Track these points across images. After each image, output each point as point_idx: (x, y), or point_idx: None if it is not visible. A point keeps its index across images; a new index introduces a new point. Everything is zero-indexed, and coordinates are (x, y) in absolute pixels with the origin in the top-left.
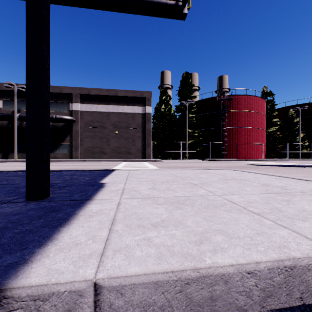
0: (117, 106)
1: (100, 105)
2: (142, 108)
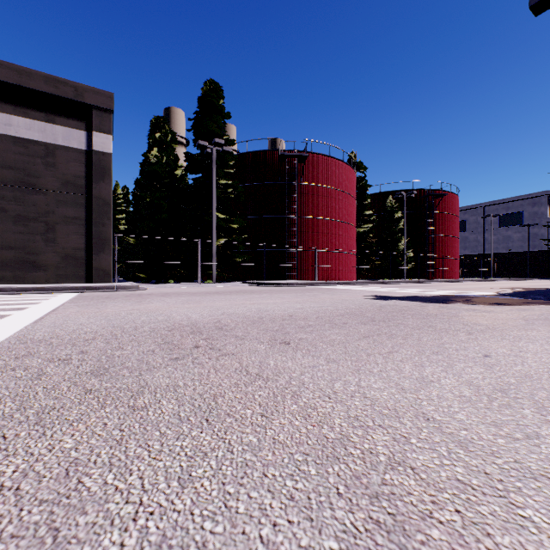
0: None
1: None
2: (80, 136)
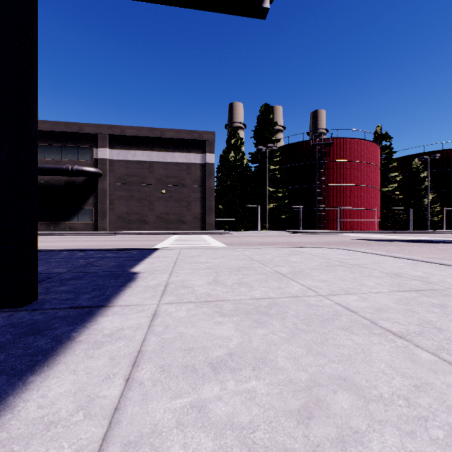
0: (164, 152)
1: (139, 151)
2: (201, 157)
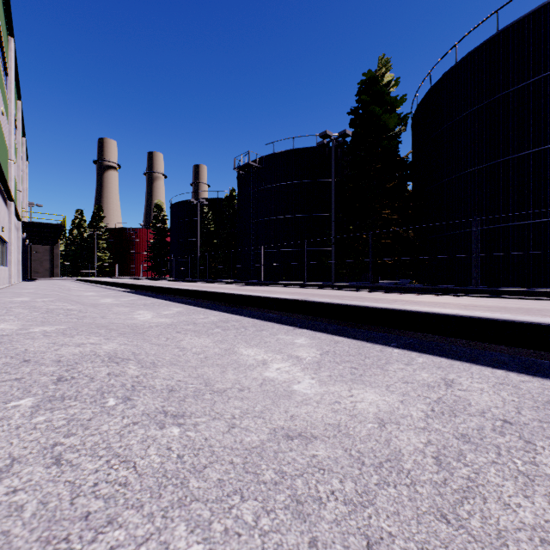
0: None
1: None
2: None
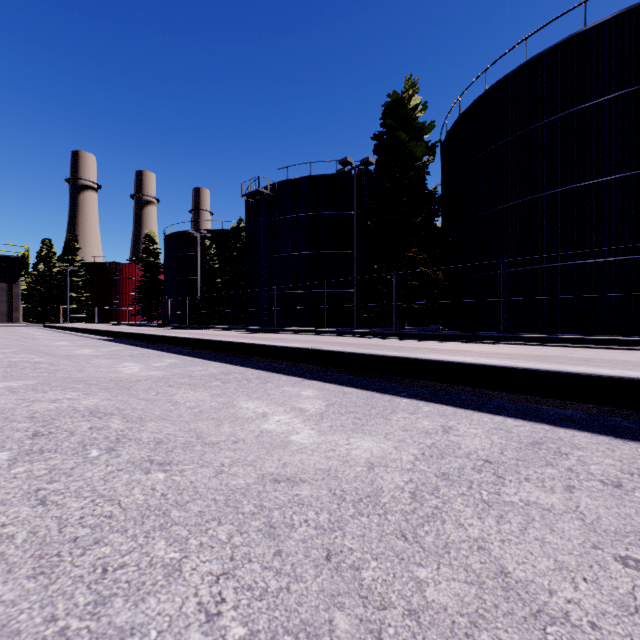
0: None
1: None
2: None
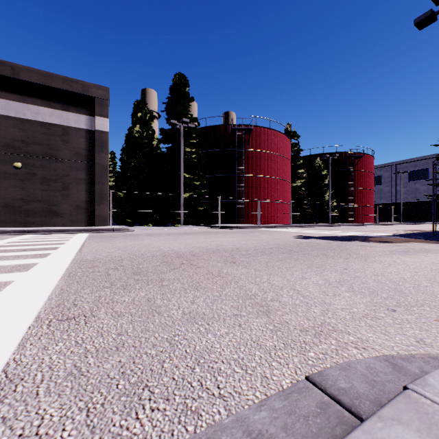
0: (19, 103)
1: None
2: (86, 120)
